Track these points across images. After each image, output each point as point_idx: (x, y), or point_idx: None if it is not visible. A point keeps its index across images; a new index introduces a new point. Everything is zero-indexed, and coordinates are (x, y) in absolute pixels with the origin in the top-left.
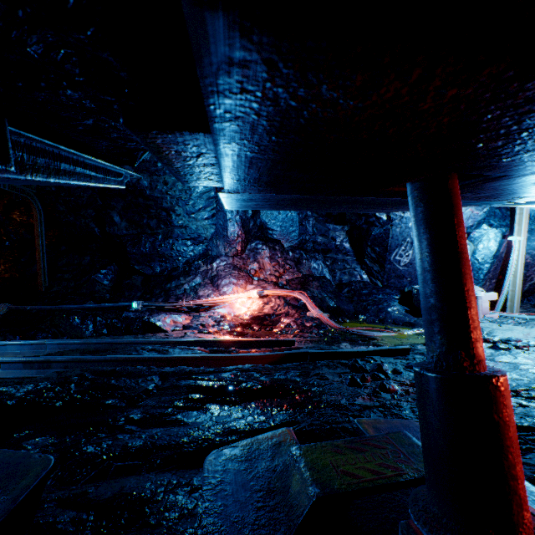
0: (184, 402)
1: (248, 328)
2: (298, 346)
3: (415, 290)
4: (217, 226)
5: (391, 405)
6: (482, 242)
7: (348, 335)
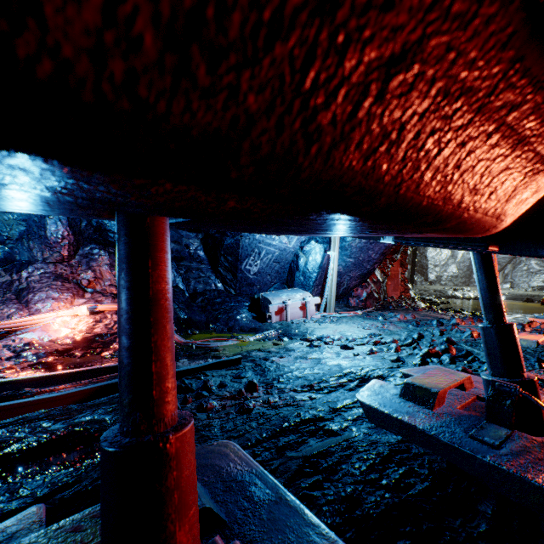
0: None
1: (67, 356)
2: None
3: (262, 297)
4: (30, 223)
5: (202, 427)
6: (312, 255)
7: (192, 349)
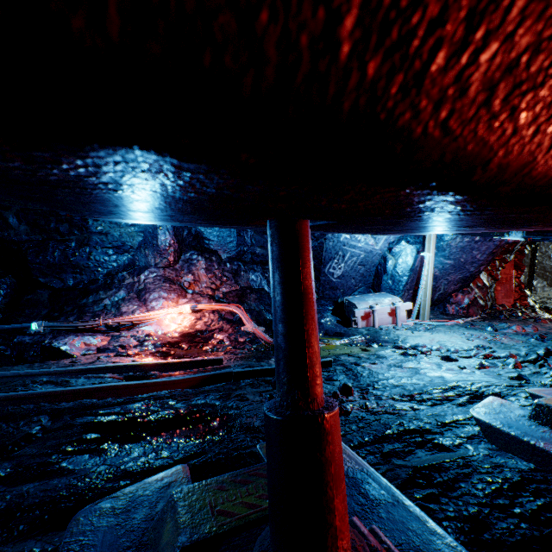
0: (74, 445)
1: (177, 347)
2: (226, 365)
3: (347, 301)
4: (146, 234)
5: None
6: (402, 257)
7: None
